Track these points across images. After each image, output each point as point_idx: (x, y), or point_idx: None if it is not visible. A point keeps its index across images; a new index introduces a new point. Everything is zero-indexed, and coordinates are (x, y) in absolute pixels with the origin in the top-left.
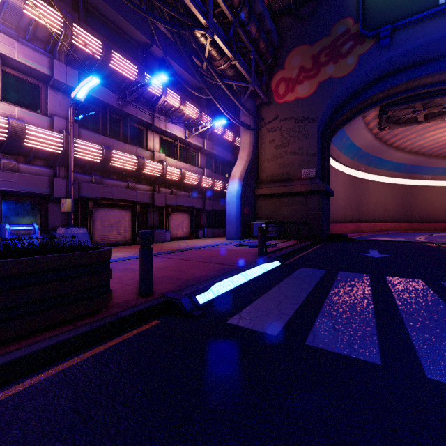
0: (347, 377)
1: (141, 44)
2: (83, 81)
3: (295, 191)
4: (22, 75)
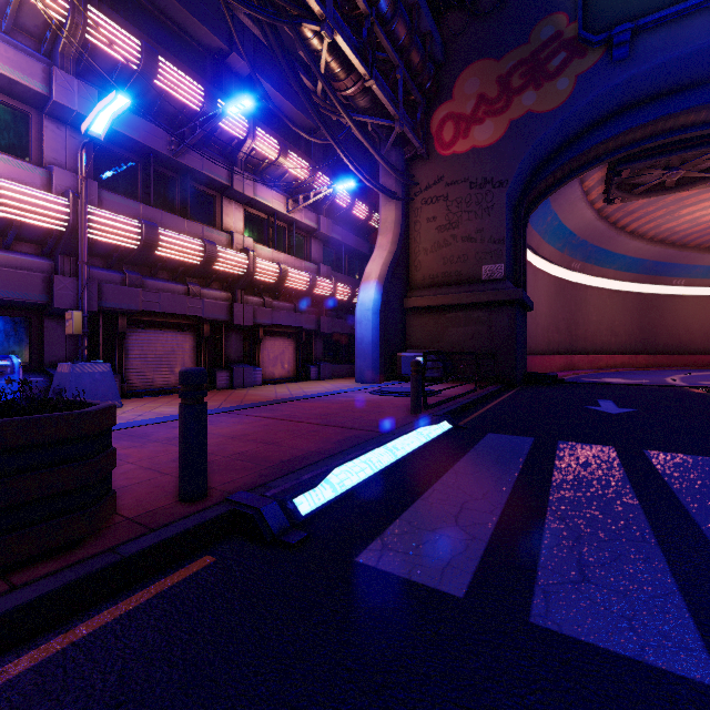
0: None
1: (211, 52)
2: (102, 102)
3: (470, 302)
4: None
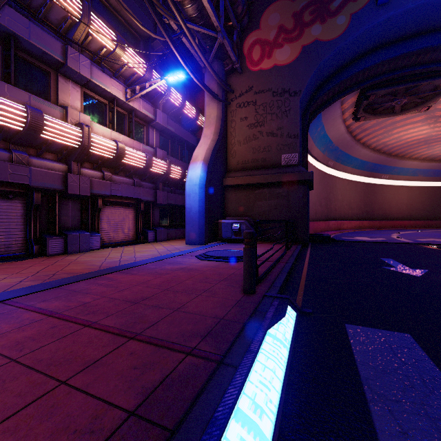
0: None
1: None
2: None
3: (273, 182)
4: None
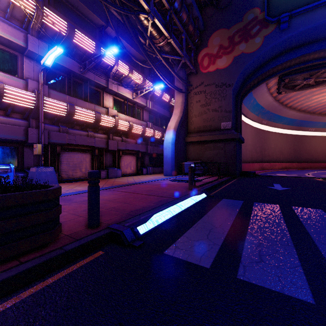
0: (285, 322)
1: (98, 26)
2: (50, 51)
3: (215, 139)
4: (2, 46)
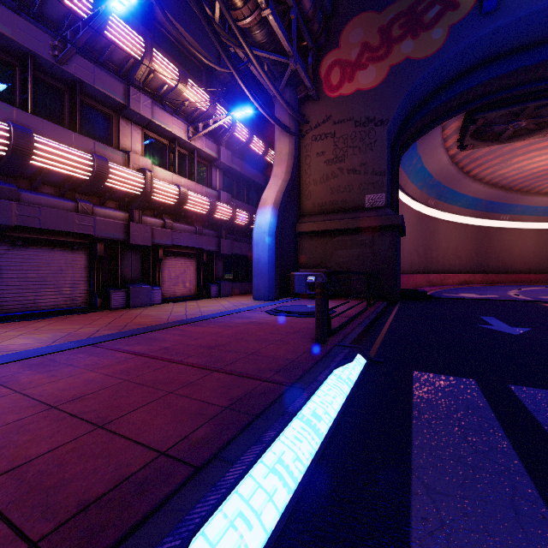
0: None
1: None
2: None
3: (355, 227)
4: None
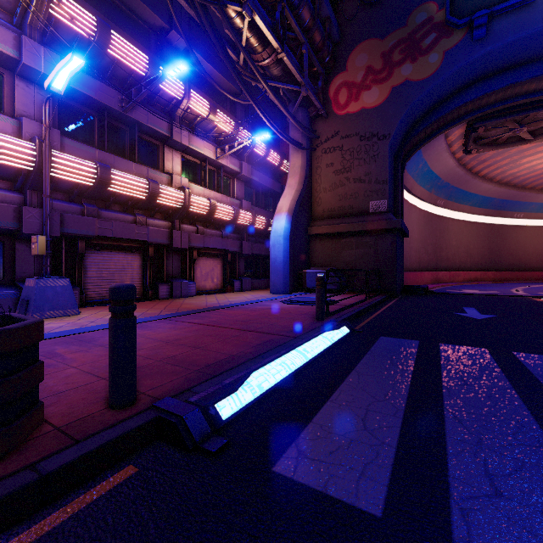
0: None
1: (154, 29)
2: (61, 63)
3: (360, 230)
4: None
